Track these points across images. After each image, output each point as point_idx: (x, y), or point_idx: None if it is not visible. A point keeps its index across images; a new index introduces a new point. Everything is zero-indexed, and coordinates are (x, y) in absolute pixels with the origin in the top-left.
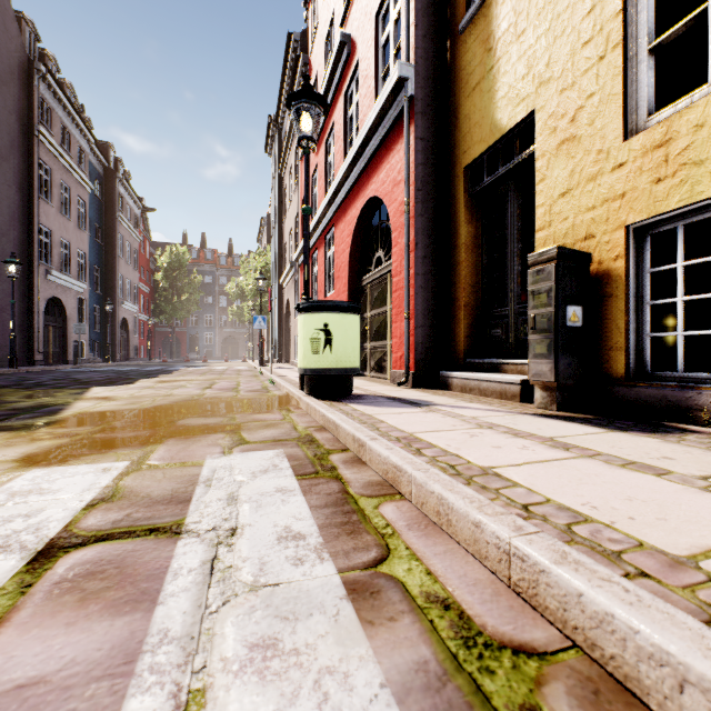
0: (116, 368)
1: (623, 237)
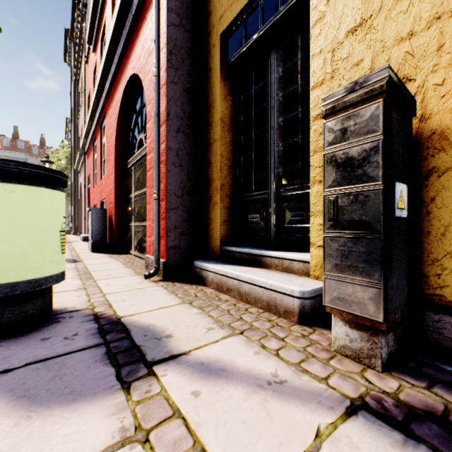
0: None
1: None
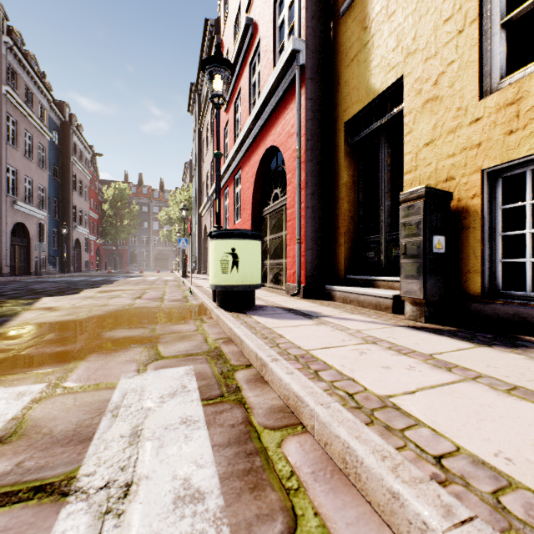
0: (69, 278)
1: (479, 179)
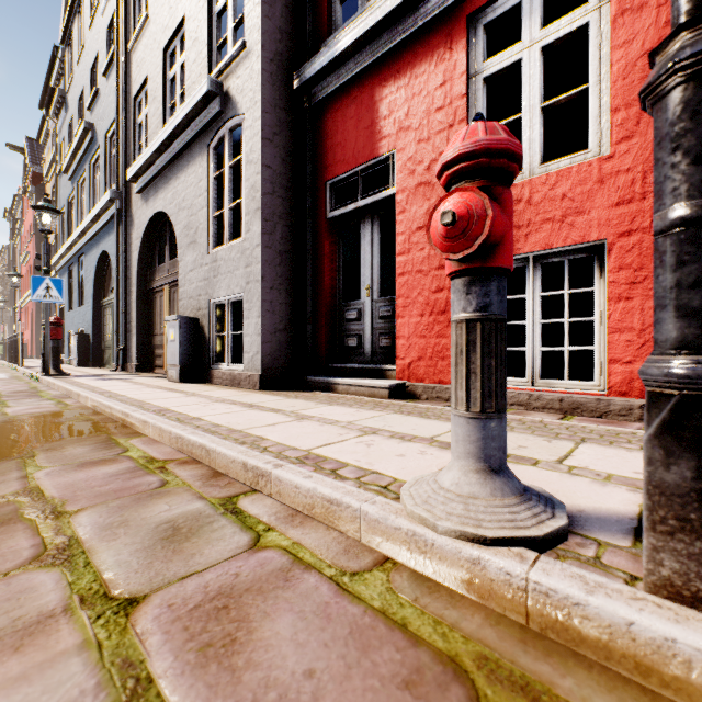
0: None
1: None
